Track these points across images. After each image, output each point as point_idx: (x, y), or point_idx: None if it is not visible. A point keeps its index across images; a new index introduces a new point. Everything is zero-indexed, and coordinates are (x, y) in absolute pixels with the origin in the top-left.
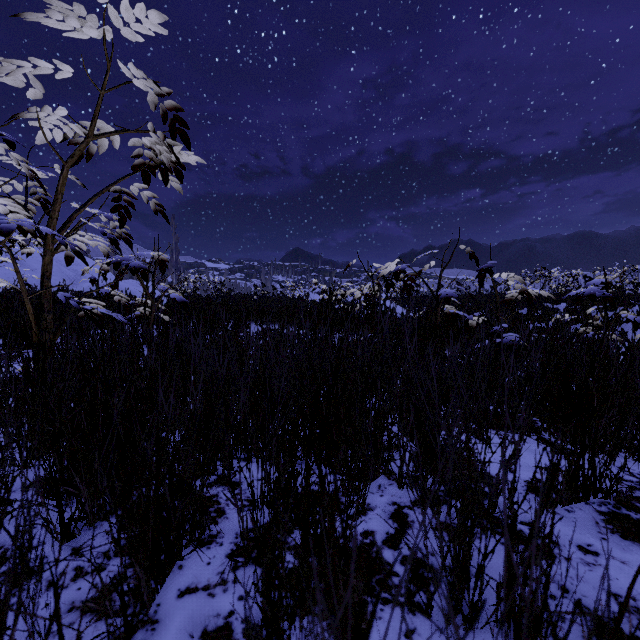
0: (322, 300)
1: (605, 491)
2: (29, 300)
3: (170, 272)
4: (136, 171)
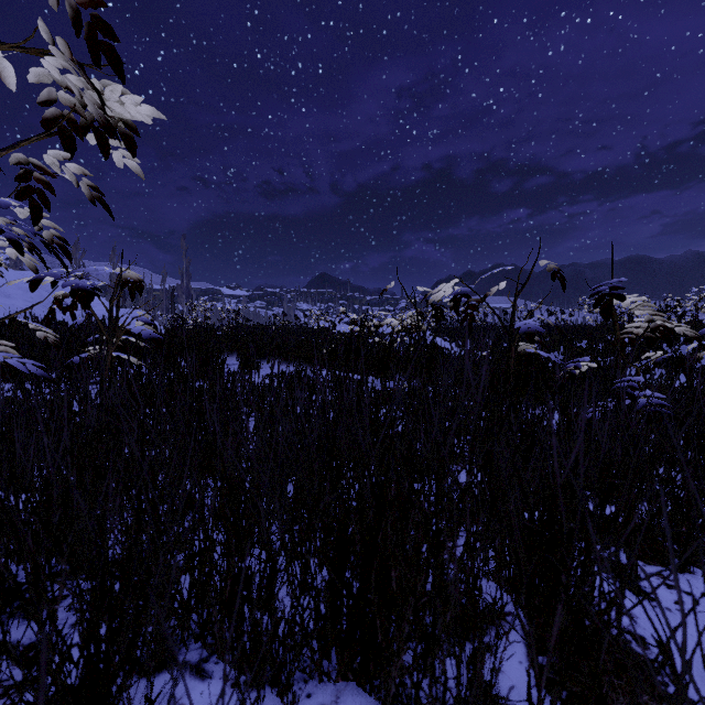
0: (351, 334)
1: None
2: None
3: (180, 299)
4: (49, 129)
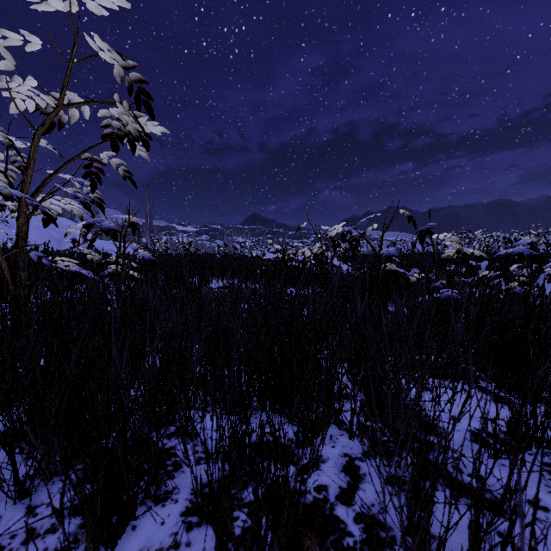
0: (276, 258)
1: (547, 442)
2: (4, 259)
3: (145, 234)
4: (105, 140)
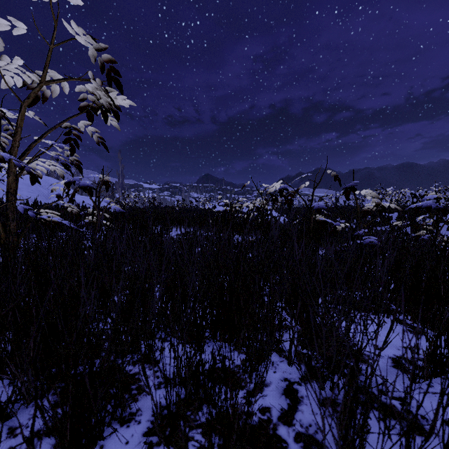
0: (225, 211)
1: None
2: None
3: (117, 191)
4: (82, 111)
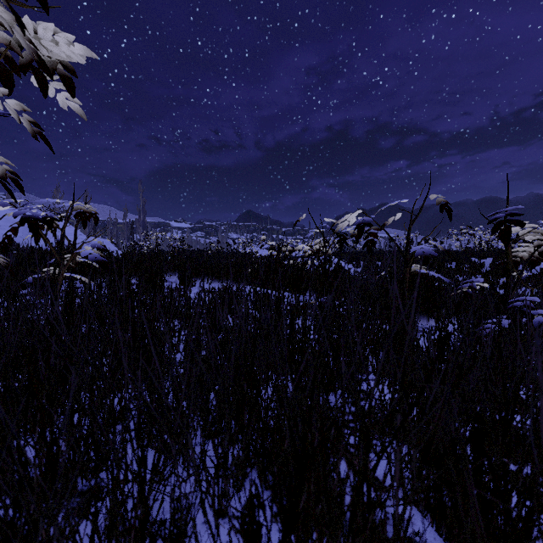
0: (270, 257)
1: None
2: None
3: (138, 230)
4: None
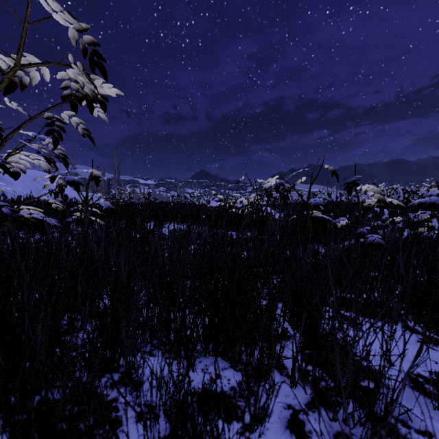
0: (219, 206)
1: None
2: None
3: (113, 186)
4: (65, 100)
